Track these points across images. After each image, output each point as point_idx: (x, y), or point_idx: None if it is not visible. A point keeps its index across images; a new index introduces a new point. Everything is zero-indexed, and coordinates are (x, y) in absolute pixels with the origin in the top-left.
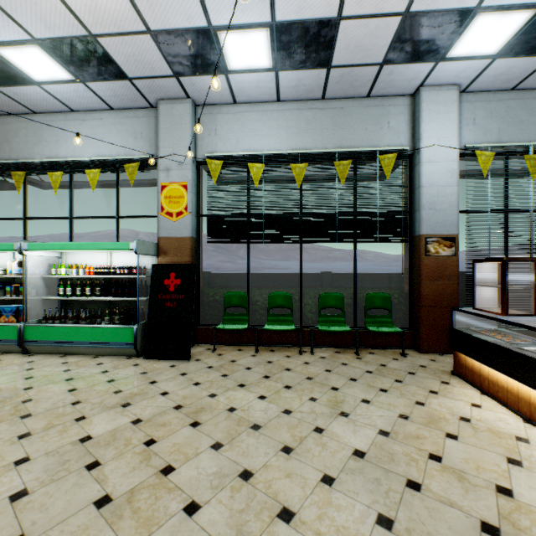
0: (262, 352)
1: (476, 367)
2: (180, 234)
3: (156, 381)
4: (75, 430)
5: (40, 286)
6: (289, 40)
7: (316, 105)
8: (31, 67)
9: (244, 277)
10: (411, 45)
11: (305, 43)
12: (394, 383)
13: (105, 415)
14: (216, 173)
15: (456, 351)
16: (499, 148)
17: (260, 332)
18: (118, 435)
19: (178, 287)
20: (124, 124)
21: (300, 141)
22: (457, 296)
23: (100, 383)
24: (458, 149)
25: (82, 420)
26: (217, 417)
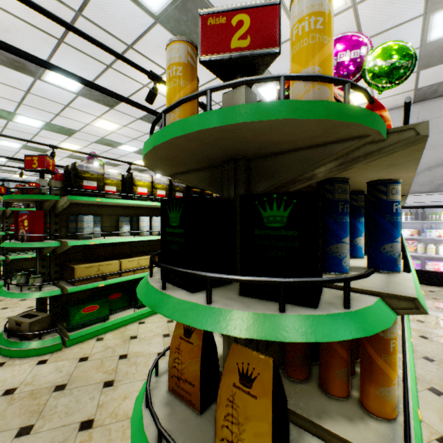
0: None
1: None
2: None
3: None
4: None
5: None
6: None
7: None
8: None
9: None
10: None
11: None
12: None
13: None
14: None
15: None
16: None
17: None
18: None
19: None
20: None
21: None
22: None
23: None
24: None
25: None
26: None
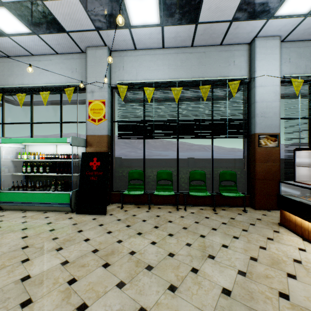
0: (153, 209)
1: (298, 221)
2: (100, 133)
3: (82, 230)
4: (19, 271)
5: (11, 166)
6: (171, 3)
7: (188, 51)
8: (2, 23)
9: (141, 161)
10: (252, 7)
11: (181, 5)
12: (242, 232)
13: (43, 258)
14: (123, 94)
15: (282, 209)
16: (306, 77)
17: (152, 196)
18: (50, 274)
19: (99, 167)
20: (65, 63)
21: (177, 73)
22: (279, 173)
23: (45, 231)
24: (280, 78)
25: (26, 261)
26: (122, 259)
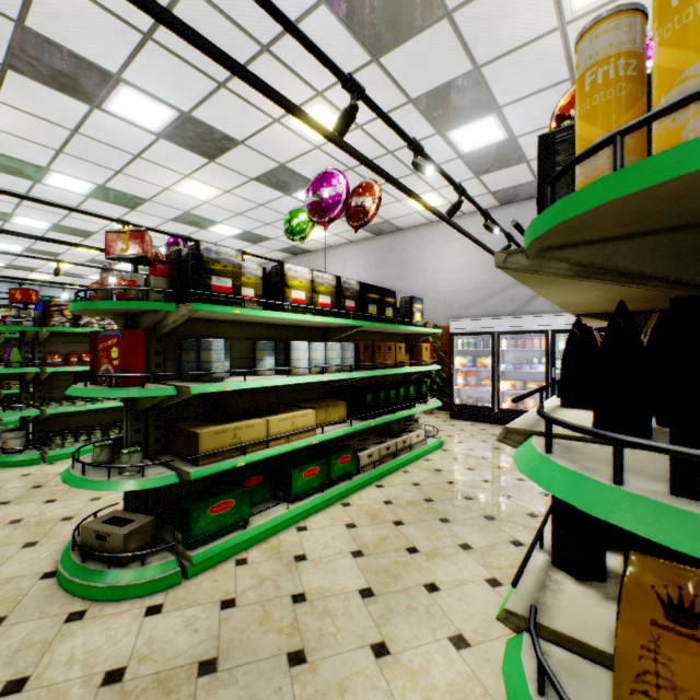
0: None
1: None
2: None
3: None
4: None
5: None
6: None
7: None
8: None
9: None
10: None
11: None
12: None
13: None
14: None
15: None
16: None
17: None
18: None
19: None
20: None
21: None
22: None
23: None
24: None
25: None
26: None
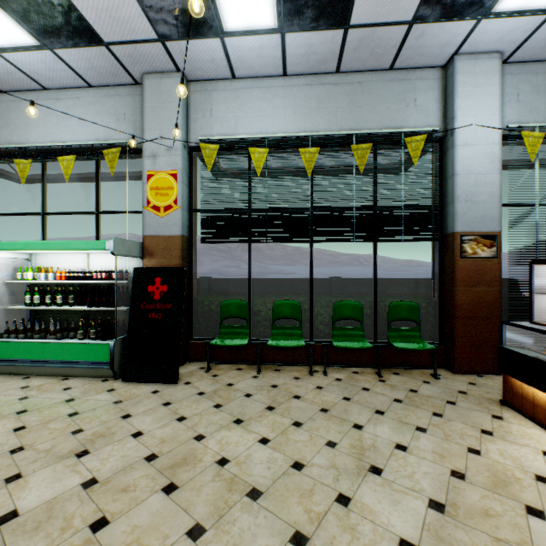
0: (265, 372)
1: (540, 398)
2: (169, 231)
3: (130, 414)
4: None
5: (4, 294)
6: None
7: (330, 80)
8: None
9: (247, 282)
10: None
11: None
12: (432, 419)
13: (49, 472)
14: (211, 160)
15: (507, 375)
16: None
17: (264, 348)
18: (57, 509)
19: (165, 295)
20: (104, 104)
21: (310, 122)
22: (499, 306)
23: (59, 417)
24: (500, 129)
25: (15, 480)
26: (201, 475)
